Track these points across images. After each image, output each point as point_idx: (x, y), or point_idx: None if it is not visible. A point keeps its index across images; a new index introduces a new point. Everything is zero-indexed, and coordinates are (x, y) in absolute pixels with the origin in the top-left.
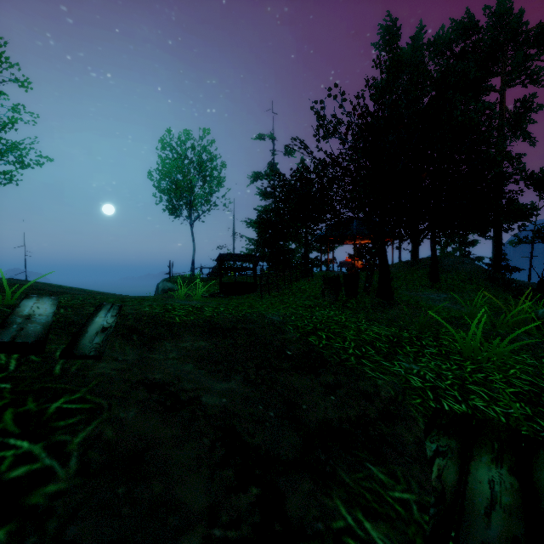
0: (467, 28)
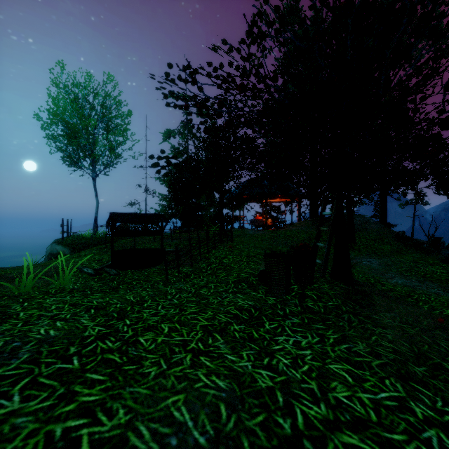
0: None
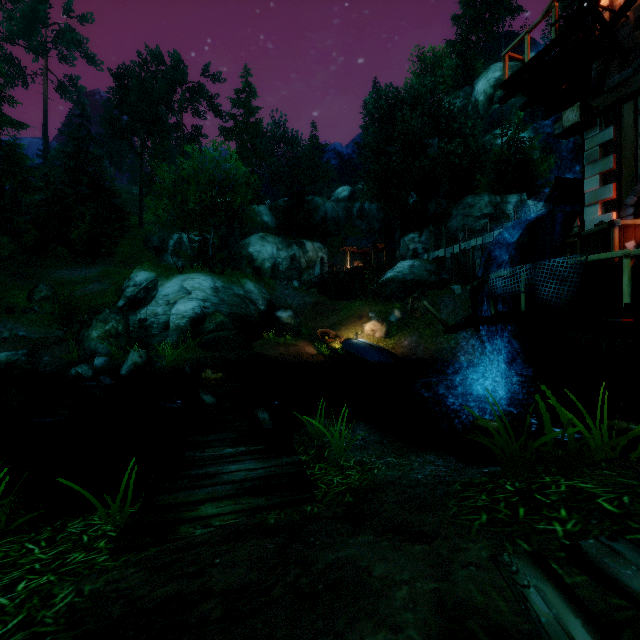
0: None
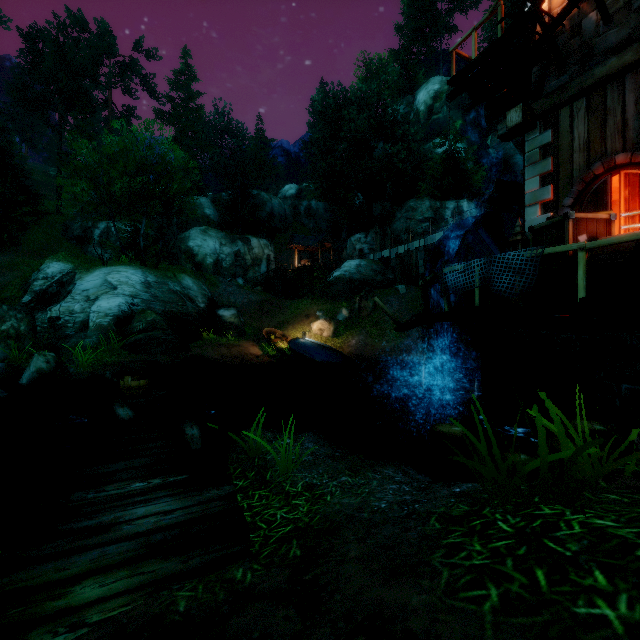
0: None
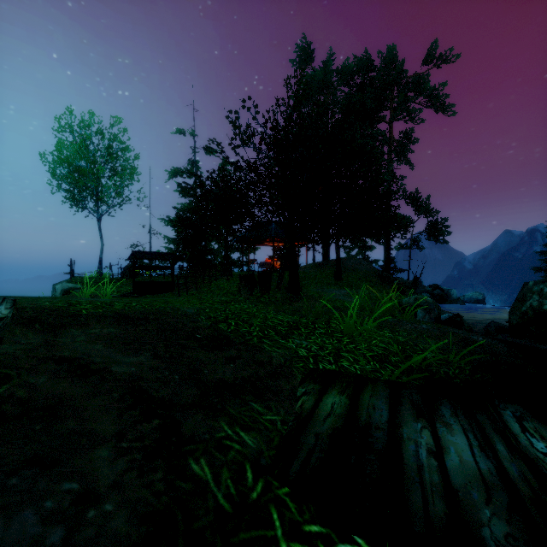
0: (366, 65)
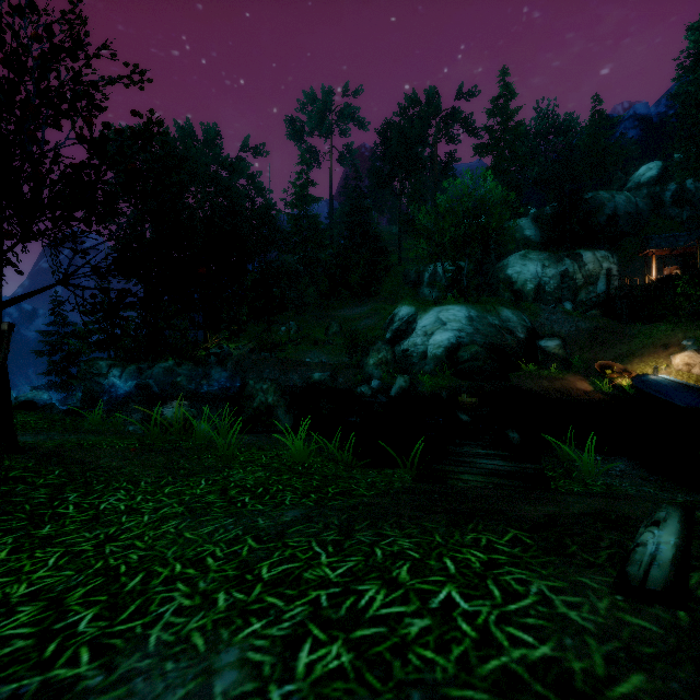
0: None
